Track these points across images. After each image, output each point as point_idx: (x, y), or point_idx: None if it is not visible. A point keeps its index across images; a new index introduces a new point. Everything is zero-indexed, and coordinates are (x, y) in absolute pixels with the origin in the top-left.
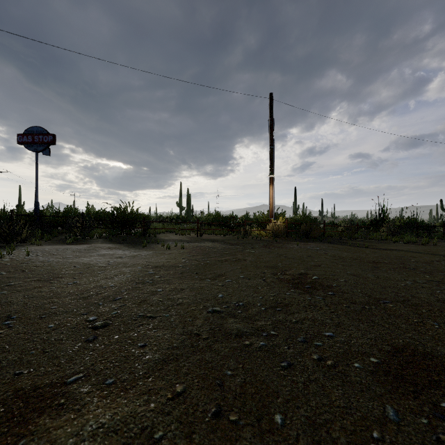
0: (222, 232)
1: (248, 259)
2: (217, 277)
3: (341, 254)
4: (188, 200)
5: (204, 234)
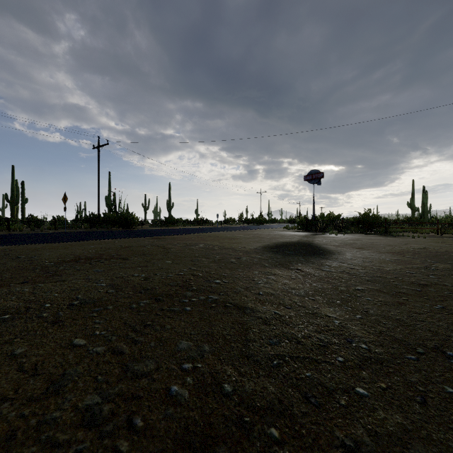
0: None
1: None
2: (448, 244)
3: None
4: (424, 200)
5: (445, 234)
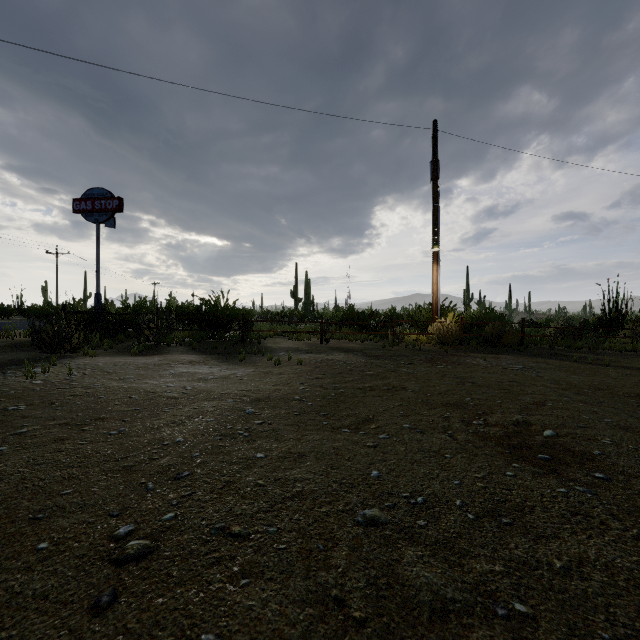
0: (359, 336)
1: (409, 386)
2: (361, 425)
3: (569, 379)
4: (307, 288)
5: (330, 339)
